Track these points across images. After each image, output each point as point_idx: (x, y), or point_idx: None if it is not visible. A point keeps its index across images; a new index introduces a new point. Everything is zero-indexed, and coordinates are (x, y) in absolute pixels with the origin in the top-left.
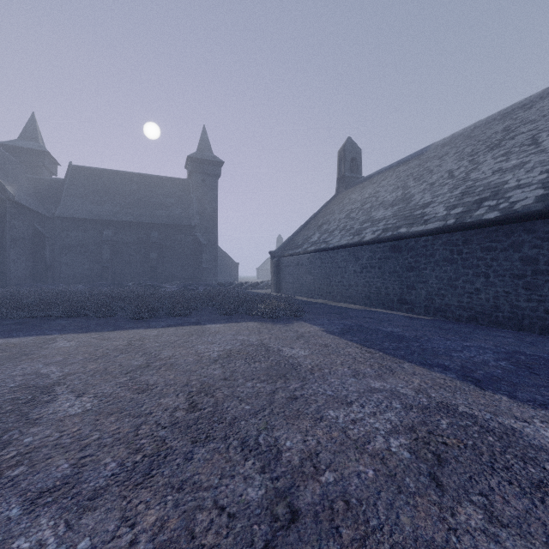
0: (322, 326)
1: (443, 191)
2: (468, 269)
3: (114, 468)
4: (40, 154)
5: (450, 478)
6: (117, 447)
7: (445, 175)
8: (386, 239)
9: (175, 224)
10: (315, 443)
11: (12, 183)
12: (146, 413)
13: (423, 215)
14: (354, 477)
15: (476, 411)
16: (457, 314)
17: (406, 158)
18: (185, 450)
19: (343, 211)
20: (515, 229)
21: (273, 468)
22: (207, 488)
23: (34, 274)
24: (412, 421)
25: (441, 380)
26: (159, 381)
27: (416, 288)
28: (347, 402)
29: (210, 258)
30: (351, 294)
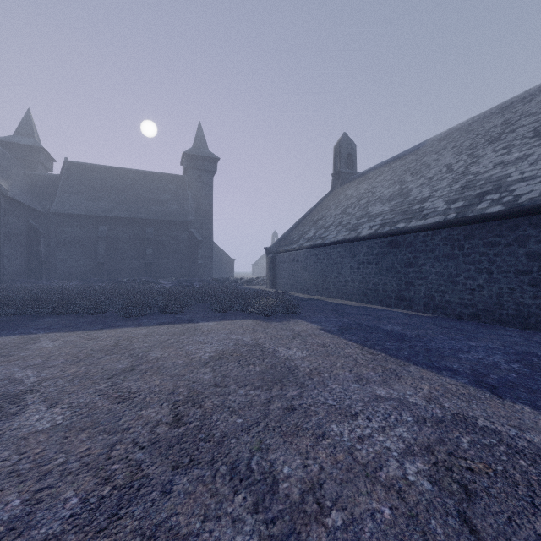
0: (319, 324)
1: (441, 185)
2: (470, 265)
3: (75, 506)
4: (36, 150)
5: (485, 520)
6: (83, 475)
7: (444, 169)
8: (384, 235)
9: (170, 220)
10: (317, 470)
11: (6, 178)
12: (123, 428)
13: (422, 210)
14: (367, 518)
15: (498, 425)
16: (458, 311)
17: (402, 153)
18: (164, 480)
19: (339, 207)
20: (521, 223)
21: (268, 506)
22: (185, 536)
23: (29, 270)
24: (427, 439)
25: (452, 386)
26: (142, 387)
27: (415, 284)
28: (352, 414)
29: (206, 254)
30: (347, 290)
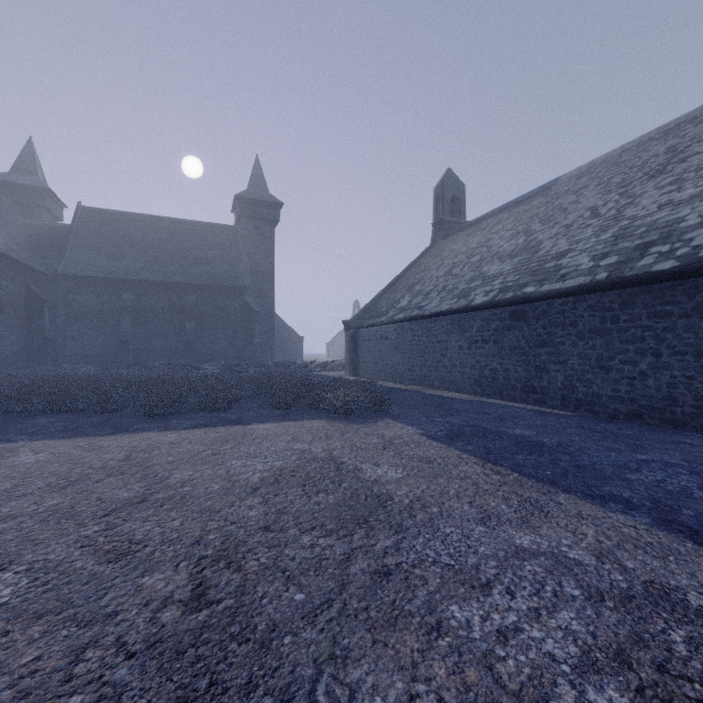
0: (418, 426)
1: (585, 235)
2: (628, 344)
3: None
4: (40, 192)
5: None
6: None
7: (586, 214)
8: (505, 303)
9: (218, 285)
10: None
11: None
12: (106, 612)
13: (558, 269)
14: None
15: None
16: (611, 408)
17: (526, 195)
18: None
19: (442, 266)
20: (702, 285)
21: None
22: None
23: (29, 350)
24: (614, 635)
25: (630, 530)
26: (152, 533)
27: (549, 371)
28: (482, 583)
29: (265, 330)
30: (455, 379)
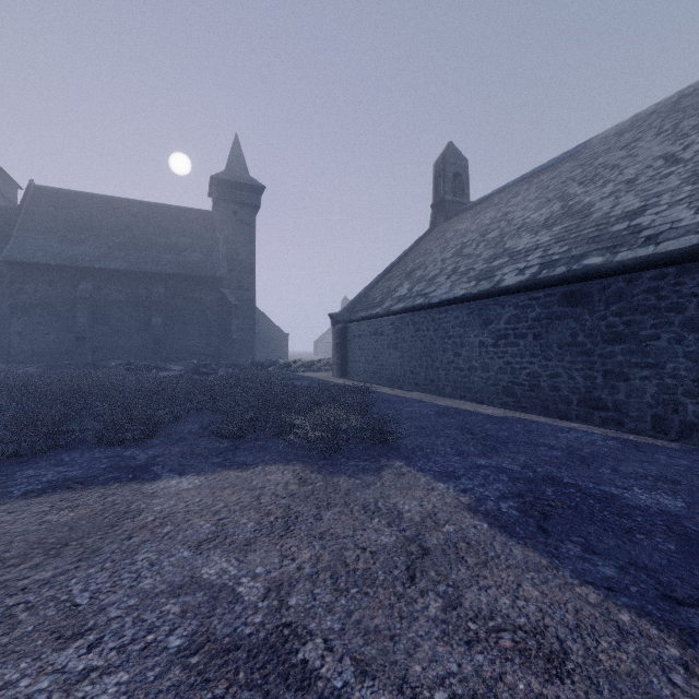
0: (456, 483)
1: (668, 185)
2: None
3: None
4: None
5: None
6: None
7: (657, 163)
8: (554, 281)
9: (190, 275)
10: None
11: None
12: None
13: (636, 230)
14: None
15: None
16: None
17: (547, 163)
18: None
19: (448, 248)
20: None
21: None
22: None
23: None
24: None
25: None
26: None
27: (630, 378)
28: None
29: (245, 326)
30: (473, 385)
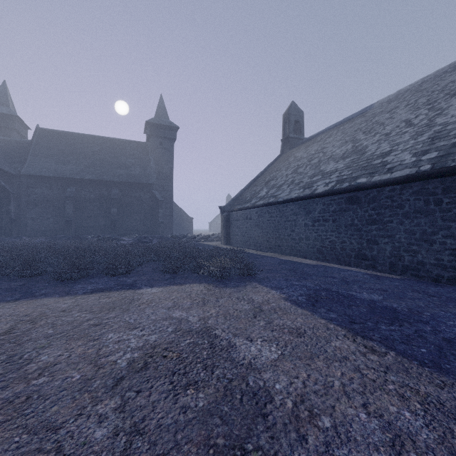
0: (281, 290)
1: (403, 139)
2: (451, 222)
3: None
4: (10, 118)
5: None
6: None
7: (402, 124)
8: (342, 191)
9: (134, 182)
10: None
11: None
12: None
13: (384, 164)
14: None
15: None
16: (435, 273)
17: (349, 117)
18: None
19: (290, 167)
20: None
21: None
22: None
23: None
24: None
25: None
26: None
27: (379, 243)
28: None
29: (166, 213)
30: (301, 248)
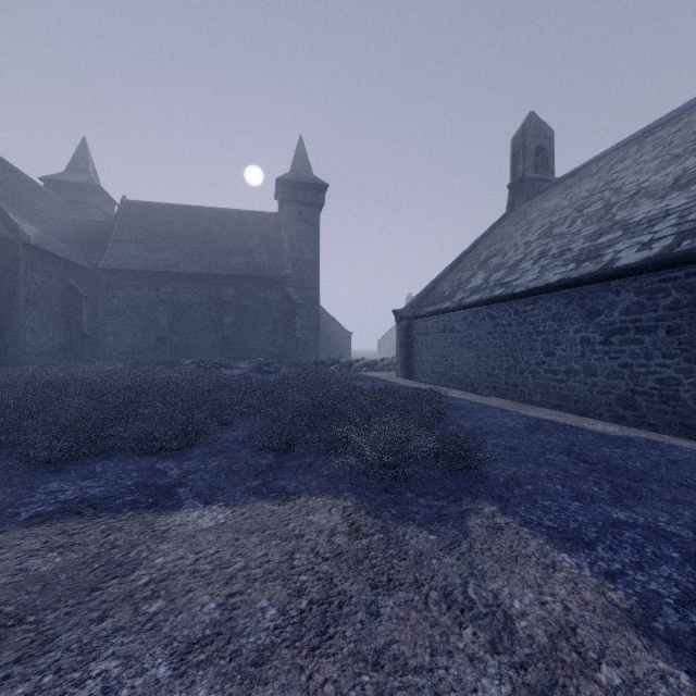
0: (591, 557)
1: None
2: None
3: None
4: (90, 190)
5: None
6: None
7: None
8: None
9: (257, 275)
10: None
11: (39, 223)
12: None
13: None
14: None
15: None
16: None
17: (664, 117)
18: None
19: (532, 229)
20: None
21: None
22: None
23: (67, 347)
24: None
25: None
26: None
27: None
28: None
29: (309, 325)
30: (573, 392)
